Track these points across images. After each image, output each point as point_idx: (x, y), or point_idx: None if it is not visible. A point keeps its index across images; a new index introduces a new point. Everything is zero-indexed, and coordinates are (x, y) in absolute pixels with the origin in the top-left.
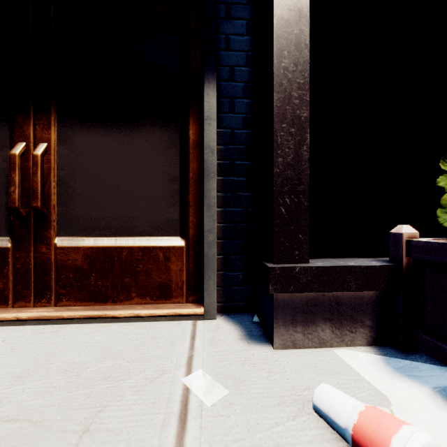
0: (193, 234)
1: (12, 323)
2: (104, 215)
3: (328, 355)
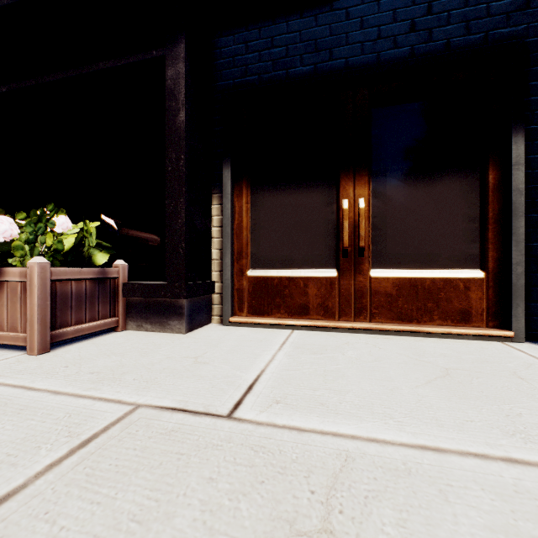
0: (493, 267)
1: (347, 331)
2: (409, 252)
3: None
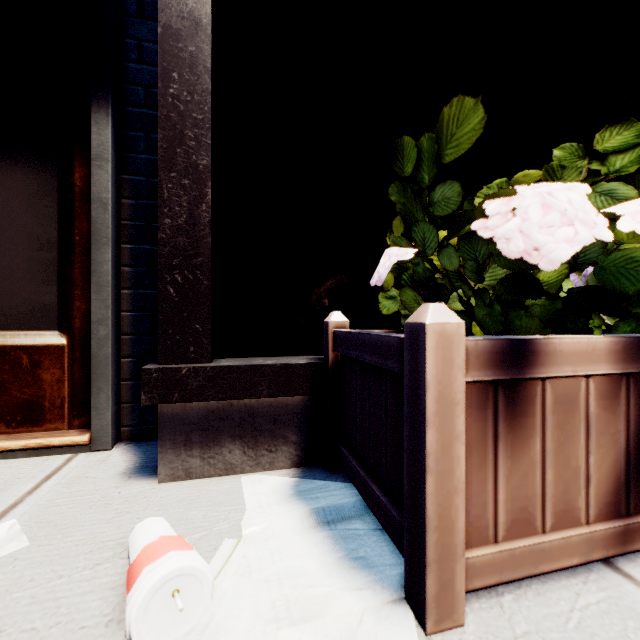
0: (82, 327)
1: None
2: None
3: (228, 484)
